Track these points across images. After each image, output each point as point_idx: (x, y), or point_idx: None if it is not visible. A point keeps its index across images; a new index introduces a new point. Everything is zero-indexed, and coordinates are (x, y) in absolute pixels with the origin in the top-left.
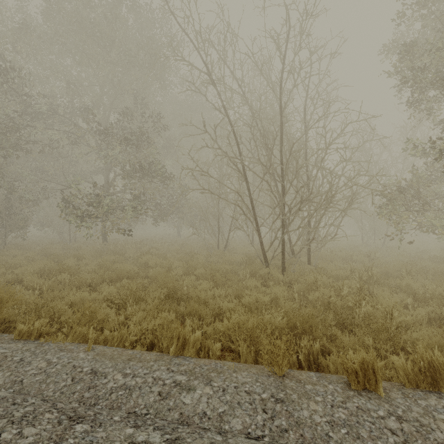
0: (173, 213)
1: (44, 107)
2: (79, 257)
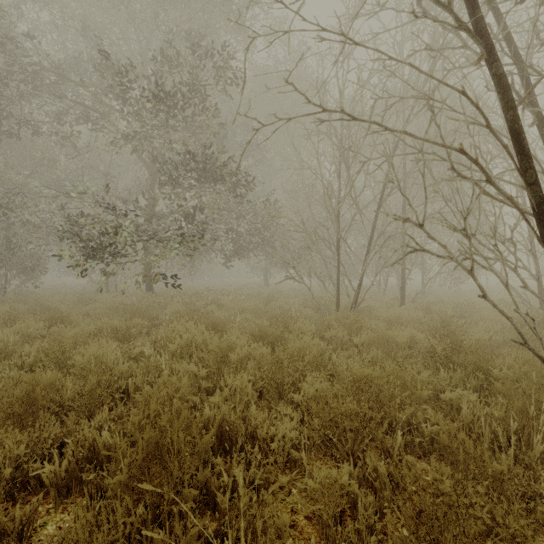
0: (256, 247)
1: (35, 59)
2: (58, 318)
